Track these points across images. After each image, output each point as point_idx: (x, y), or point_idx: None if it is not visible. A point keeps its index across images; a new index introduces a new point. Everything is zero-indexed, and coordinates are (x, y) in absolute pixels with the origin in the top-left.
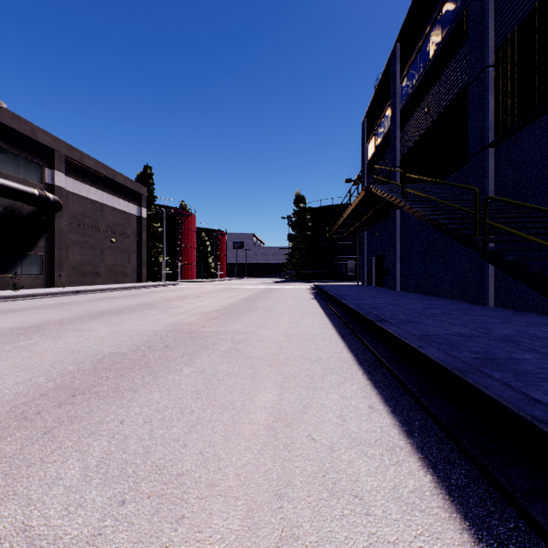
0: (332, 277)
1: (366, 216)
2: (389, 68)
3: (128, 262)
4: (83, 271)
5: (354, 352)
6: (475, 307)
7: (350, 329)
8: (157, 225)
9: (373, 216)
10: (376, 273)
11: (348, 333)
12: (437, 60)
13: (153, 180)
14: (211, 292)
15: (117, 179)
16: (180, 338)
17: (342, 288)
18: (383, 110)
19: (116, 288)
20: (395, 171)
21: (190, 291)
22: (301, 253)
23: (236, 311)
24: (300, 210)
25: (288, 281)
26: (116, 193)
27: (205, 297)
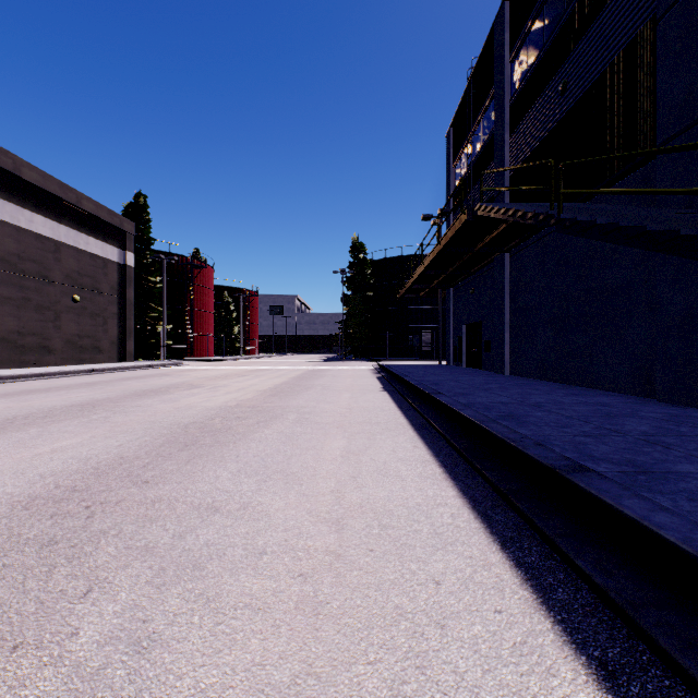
0: (401, 354)
1: (456, 263)
2: (490, 45)
3: (104, 331)
4: (21, 345)
5: (588, 646)
6: (691, 413)
7: (491, 484)
8: (155, 279)
9: (467, 263)
10: (468, 348)
11: (494, 501)
12: (584, 2)
13: (149, 214)
14: (222, 377)
15: (84, 205)
16: (5, 550)
17: (422, 370)
18: (480, 109)
19: (72, 371)
20: (502, 195)
21: (190, 376)
22: (360, 321)
23: (242, 421)
24: (359, 262)
25: (341, 359)
26: (81, 226)
27: (206, 388)
